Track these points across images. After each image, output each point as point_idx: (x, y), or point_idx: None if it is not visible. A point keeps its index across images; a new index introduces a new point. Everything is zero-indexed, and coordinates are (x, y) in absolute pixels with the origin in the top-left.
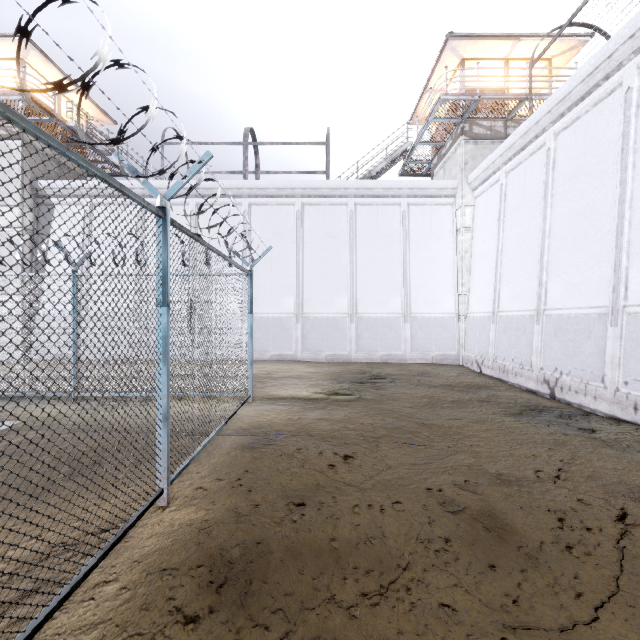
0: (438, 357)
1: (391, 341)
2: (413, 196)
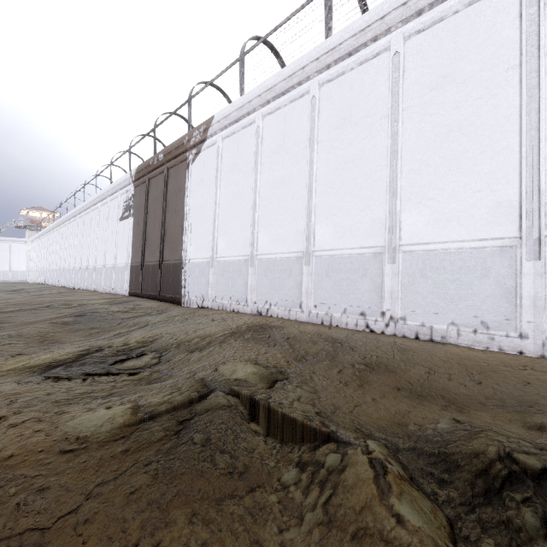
0: (21, 280)
1: (6, 277)
2: (14, 241)
